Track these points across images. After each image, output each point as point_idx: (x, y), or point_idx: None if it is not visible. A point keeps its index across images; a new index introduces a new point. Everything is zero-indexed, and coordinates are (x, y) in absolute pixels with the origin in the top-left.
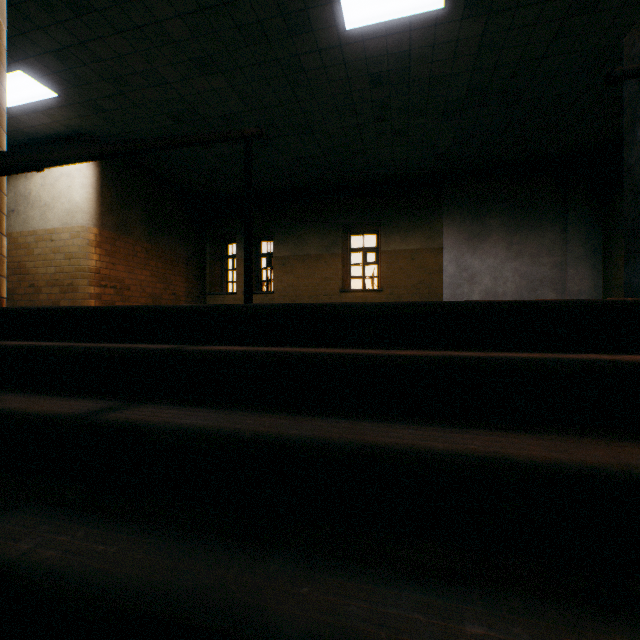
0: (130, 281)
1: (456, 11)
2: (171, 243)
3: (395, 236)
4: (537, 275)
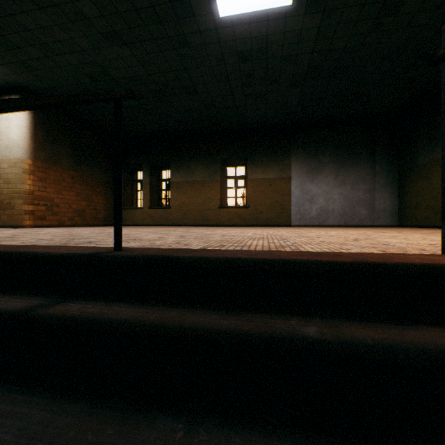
0: (59, 200)
1: (300, 8)
2: (92, 171)
3: (258, 168)
4: (355, 197)
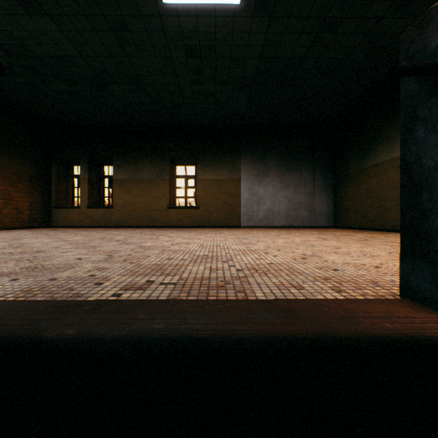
0: None
1: (249, 9)
2: (12, 163)
3: (208, 169)
4: (298, 200)
